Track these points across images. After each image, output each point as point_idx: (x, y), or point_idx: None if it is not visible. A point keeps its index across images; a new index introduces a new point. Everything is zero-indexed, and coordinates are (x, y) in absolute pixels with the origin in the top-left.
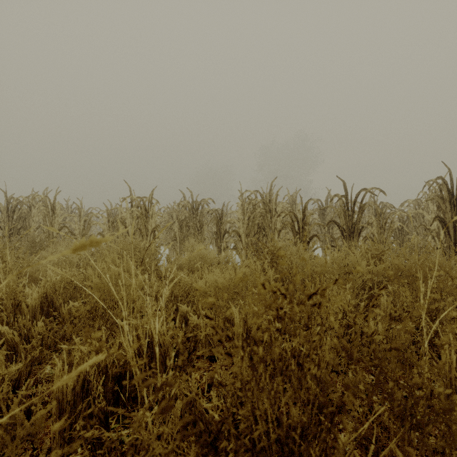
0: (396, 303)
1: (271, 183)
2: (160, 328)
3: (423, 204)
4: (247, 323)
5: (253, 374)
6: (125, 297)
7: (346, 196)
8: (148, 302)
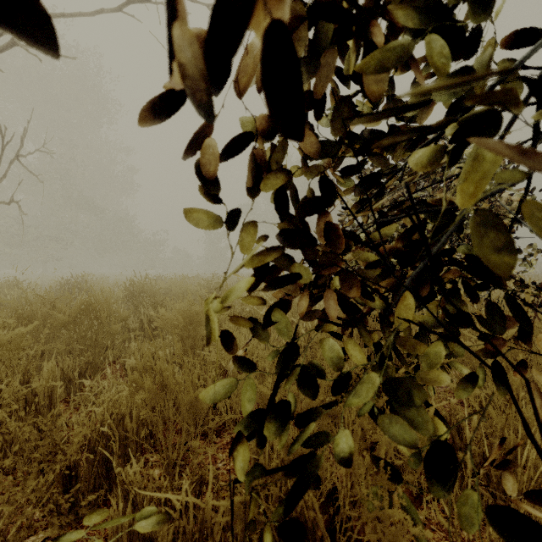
0: None
1: None
2: None
3: None
4: None
5: None
6: None
7: None
8: None
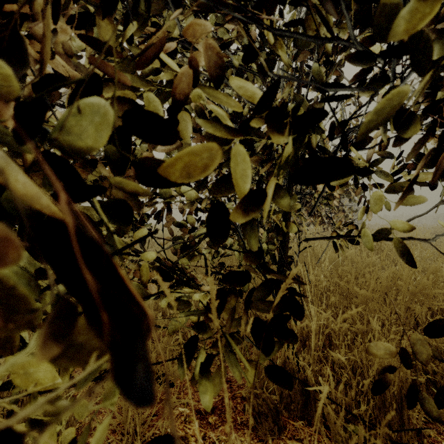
0: None
1: None
2: None
3: None
4: None
5: None
6: None
7: None
8: None
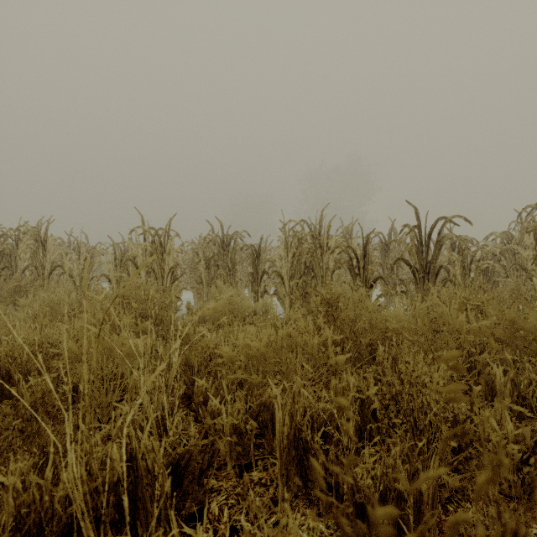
0: (519, 381)
1: (322, 211)
2: (146, 441)
3: (516, 237)
4: (295, 417)
5: (305, 503)
6: (70, 396)
7: (419, 226)
8: (141, 382)
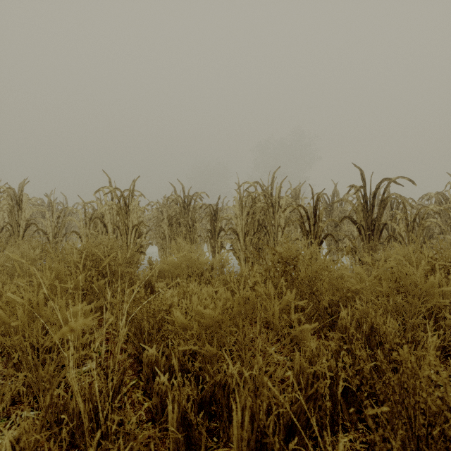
0: None
1: (273, 174)
2: None
3: None
4: (257, 416)
5: None
6: None
7: (364, 187)
8: (70, 364)
